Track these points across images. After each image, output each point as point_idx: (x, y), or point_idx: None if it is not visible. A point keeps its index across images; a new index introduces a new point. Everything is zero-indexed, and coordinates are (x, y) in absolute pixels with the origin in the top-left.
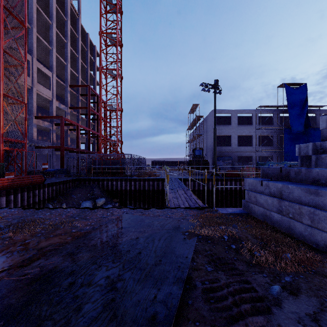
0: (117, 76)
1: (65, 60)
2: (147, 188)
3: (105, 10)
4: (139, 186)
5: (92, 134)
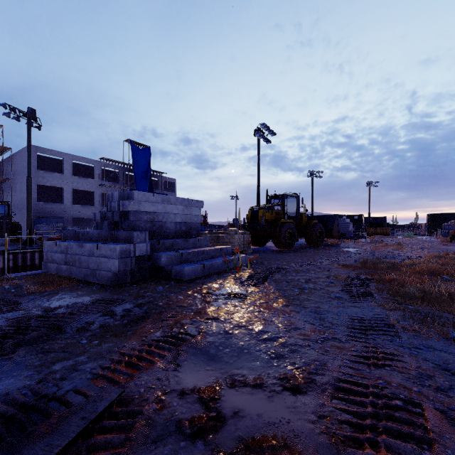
0: None
1: None
2: None
3: None
4: None
5: None
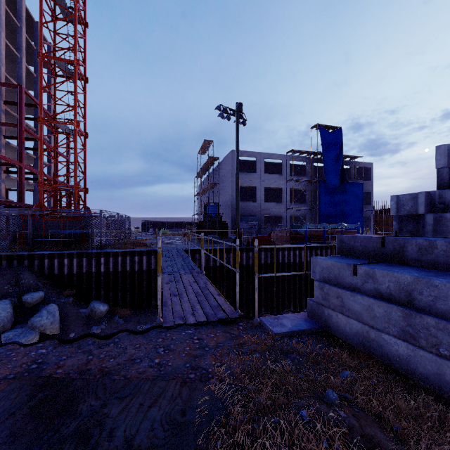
0: (76, 74)
1: None
2: (130, 268)
3: None
4: (114, 265)
5: (29, 173)
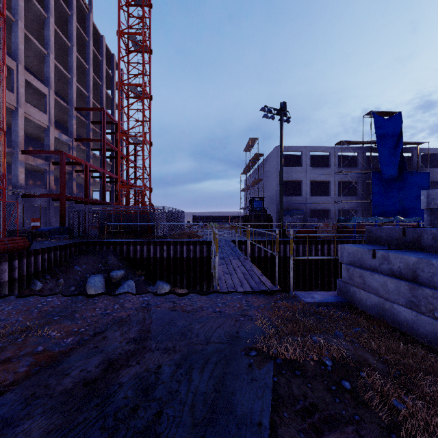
0: (144, 95)
1: (68, 72)
2: (187, 255)
3: (126, 2)
4: (174, 252)
5: (108, 177)
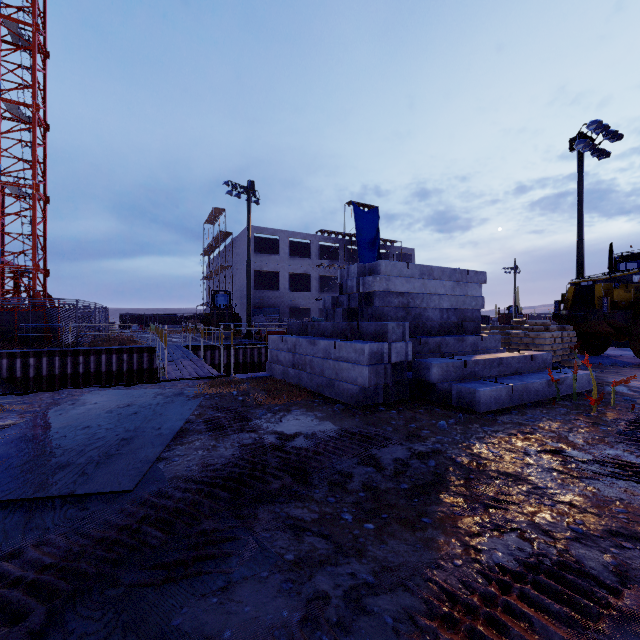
0: (35, 123)
1: None
2: (118, 368)
3: None
4: (97, 365)
5: None
